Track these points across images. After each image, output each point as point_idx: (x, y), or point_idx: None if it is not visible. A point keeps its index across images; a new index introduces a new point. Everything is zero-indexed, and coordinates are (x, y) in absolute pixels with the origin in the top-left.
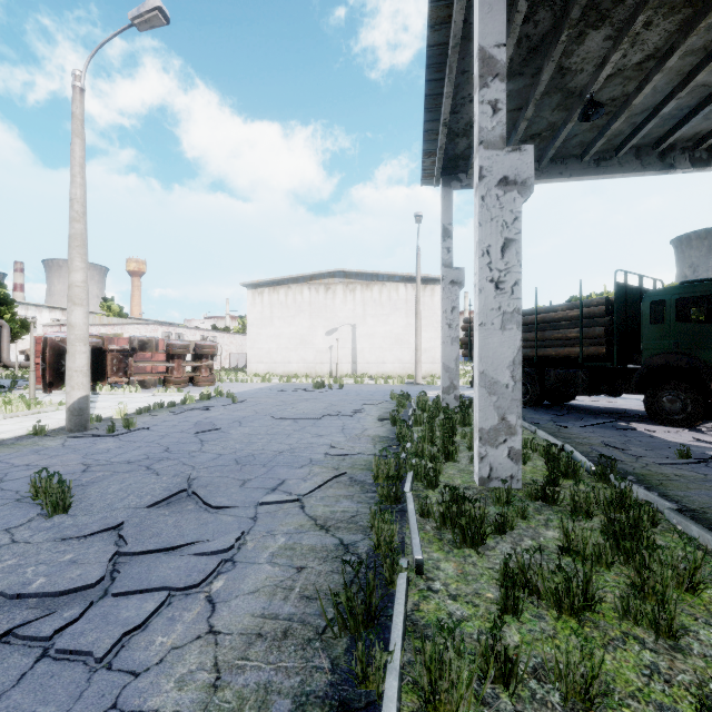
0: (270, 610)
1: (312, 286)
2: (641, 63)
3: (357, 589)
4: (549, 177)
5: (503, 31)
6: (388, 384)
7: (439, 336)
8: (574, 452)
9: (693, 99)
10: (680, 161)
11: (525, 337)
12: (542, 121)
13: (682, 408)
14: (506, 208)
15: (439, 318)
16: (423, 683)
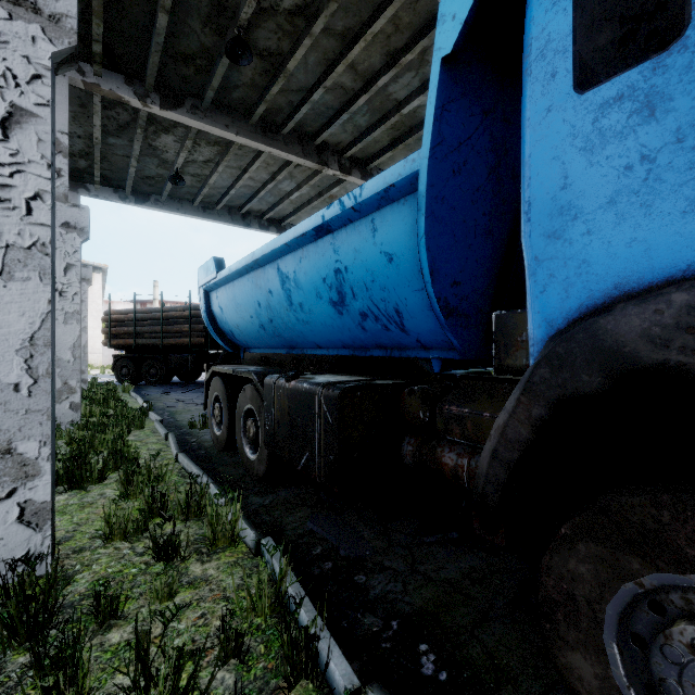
0: None
1: None
2: (206, 162)
3: None
4: (169, 209)
5: (66, 124)
6: None
7: (100, 325)
8: (144, 405)
9: (249, 191)
10: (254, 224)
11: (155, 330)
12: (152, 170)
13: None
14: (69, 243)
15: (100, 307)
16: None
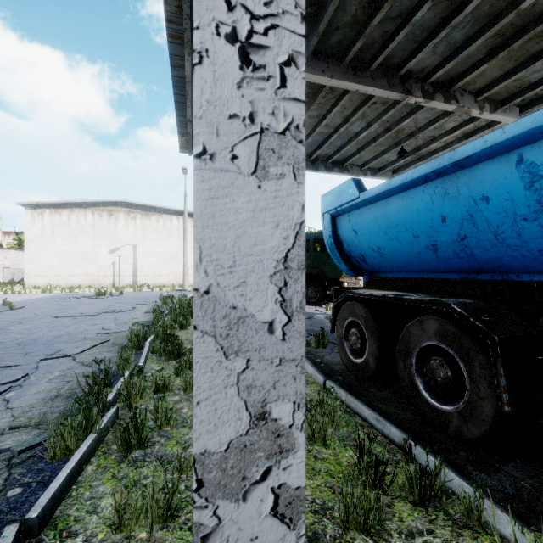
0: (48, 396)
1: (95, 211)
2: None
3: (99, 373)
4: None
5: None
6: (163, 291)
7: None
8: None
9: (321, 138)
10: (321, 167)
11: None
12: None
13: (316, 296)
14: None
15: None
16: (124, 393)
